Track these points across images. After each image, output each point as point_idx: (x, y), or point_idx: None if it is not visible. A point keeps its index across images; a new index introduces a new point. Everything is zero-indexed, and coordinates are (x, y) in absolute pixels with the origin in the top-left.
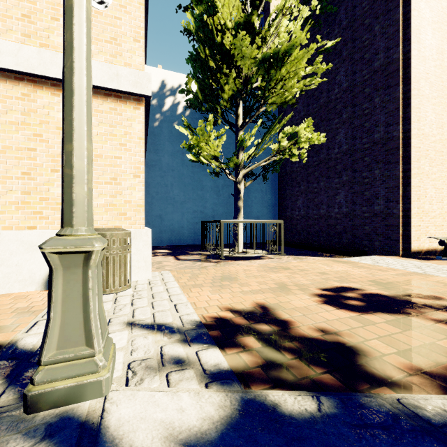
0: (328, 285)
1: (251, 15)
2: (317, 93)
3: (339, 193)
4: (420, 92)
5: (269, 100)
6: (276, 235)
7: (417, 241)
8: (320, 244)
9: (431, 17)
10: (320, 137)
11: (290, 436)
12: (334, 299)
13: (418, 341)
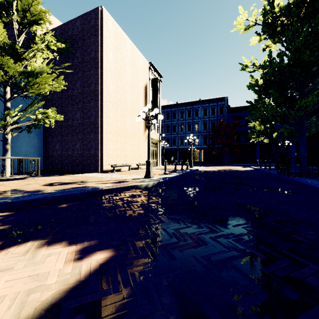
0: (51, 182)
1: (15, 44)
2: (67, 87)
3: (77, 143)
4: (107, 106)
5: (30, 90)
6: (35, 165)
7: (106, 166)
8: (69, 170)
9: (112, 77)
10: (61, 117)
11: (13, 197)
12: (48, 185)
13: (63, 187)
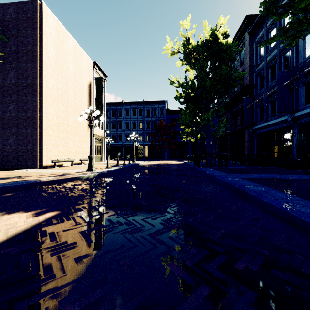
0: None
1: None
2: None
3: (10, 138)
4: (48, 102)
5: None
6: None
7: (46, 161)
8: None
9: (53, 73)
10: None
11: None
12: None
13: (1, 181)
